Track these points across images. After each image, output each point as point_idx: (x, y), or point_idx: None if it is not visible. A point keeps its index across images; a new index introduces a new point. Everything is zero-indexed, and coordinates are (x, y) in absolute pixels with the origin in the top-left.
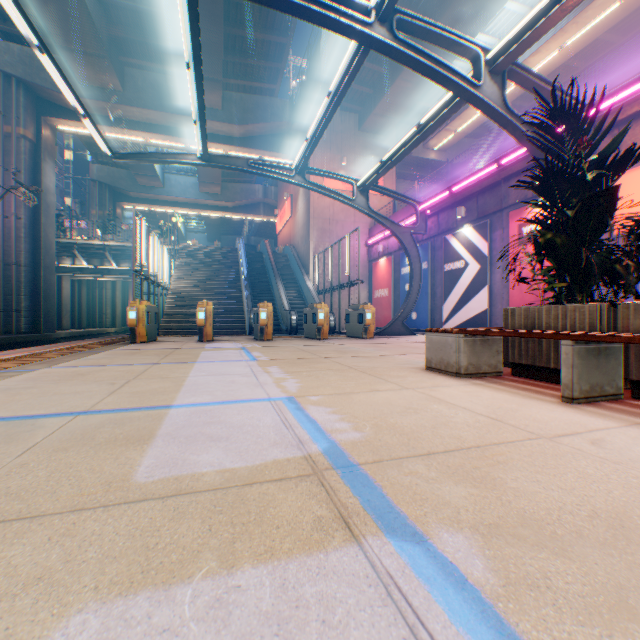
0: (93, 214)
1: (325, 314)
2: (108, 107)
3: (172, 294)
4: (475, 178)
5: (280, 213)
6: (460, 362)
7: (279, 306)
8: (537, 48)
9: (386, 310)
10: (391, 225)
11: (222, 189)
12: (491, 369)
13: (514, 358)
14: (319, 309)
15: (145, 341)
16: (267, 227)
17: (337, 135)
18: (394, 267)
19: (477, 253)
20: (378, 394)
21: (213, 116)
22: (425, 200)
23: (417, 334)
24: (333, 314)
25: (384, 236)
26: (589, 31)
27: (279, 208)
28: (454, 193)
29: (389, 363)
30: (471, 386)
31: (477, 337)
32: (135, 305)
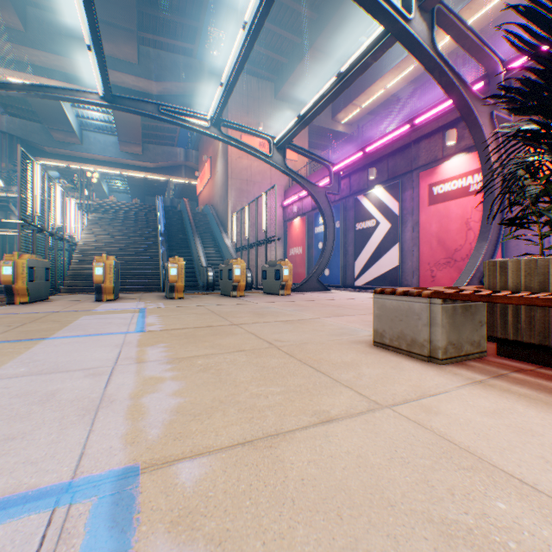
0: (3, 167)
1: (241, 270)
2: (7, 47)
3: (81, 249)
4: (388, 138)
5: (201, 175)
6: (436, 341)
7: (197, 262)
8: (435, 30)
9: (300, 267)
10: (307, 184)
11: (143, 150)
12: (474, 348)
13: (507, 332)
14: (235, 265)
15: (26, 301)
16: (190, 190)
17: (254, 101)
18: (308, 226)
19: (388, 212)
20: (336, 438)
21: (128, 69)
22: (339, 161)
23: (330, 289)
24: (250, 270)
25: (299, 197)
26: (479, 18)
27: (200, 170)
28: (367, 154)
29: (320, 333)
30: (479, 391)
31: (458, 303)
32: (12, 259)
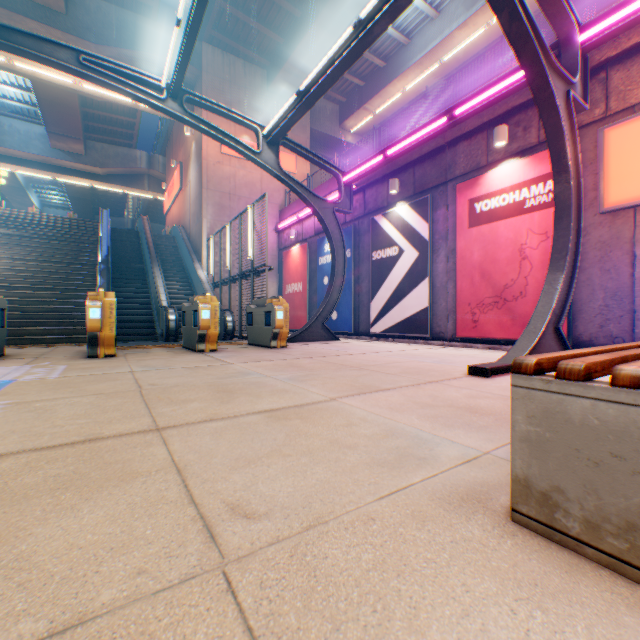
0: None
1: (213, 312)
2: None
3: None
4: (418, 136)
5: (169, 187)
6: None
7: (155, 301)
8: (466, 19)
9: (300, 308)
10: (309, 196)
11: (87, 148)
12: None
13: None
14: (202, 304)
15: None
16: (158, 210)
17: (240, 90)
18: (310, 256)
19: (415, 237)
20: None
21: (50, 19)
22: (351, 169)
23: (339, 338)
24: (232, 313)
25: (298, 219)
26: None
27: (168, 182)
28: (390, 157)
29: (351, 459)
30: None
31: None
32: None
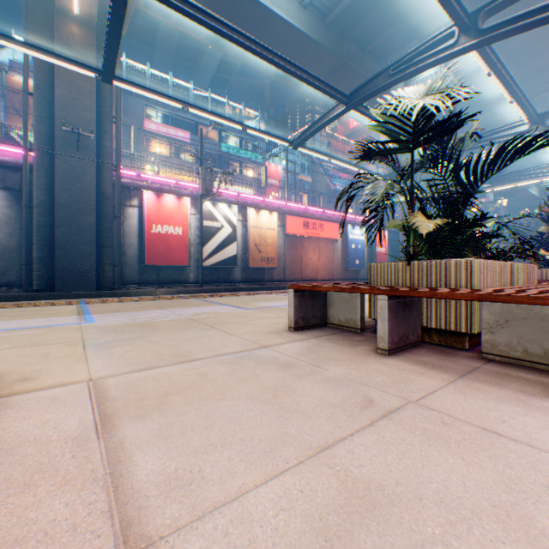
0: None
1: None
2: None
3: None
4: None
5: None
6: None
7: None
8: None
9: None
10: None
11: None
12: None
13: None
14: None
15: None
16: None
17: None
18: None
19: None
20: None
21: None
22: None
23: None
24: None
25: None
26: None
27: None
28: None
29: None
30: None
31: None
32: None
